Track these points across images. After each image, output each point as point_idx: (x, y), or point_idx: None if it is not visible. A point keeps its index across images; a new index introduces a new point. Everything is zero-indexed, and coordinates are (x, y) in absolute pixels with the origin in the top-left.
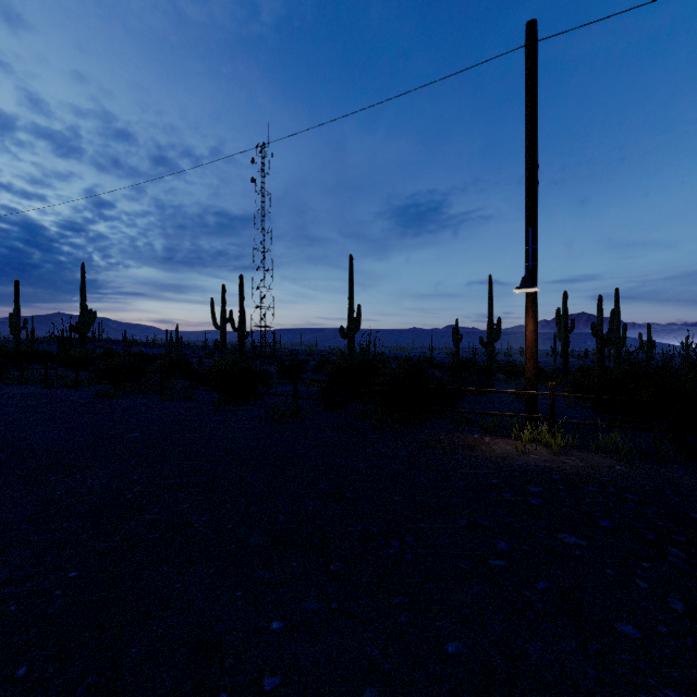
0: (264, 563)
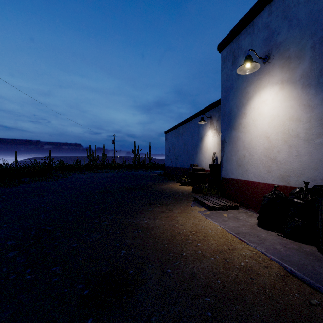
0: (1, 215)
